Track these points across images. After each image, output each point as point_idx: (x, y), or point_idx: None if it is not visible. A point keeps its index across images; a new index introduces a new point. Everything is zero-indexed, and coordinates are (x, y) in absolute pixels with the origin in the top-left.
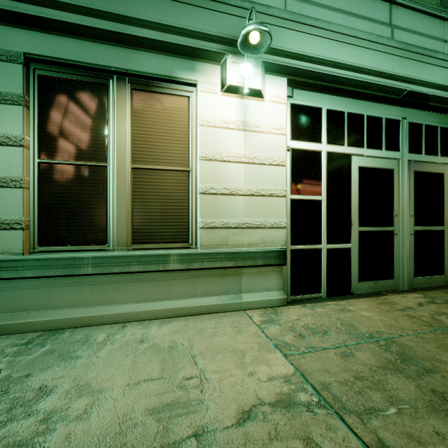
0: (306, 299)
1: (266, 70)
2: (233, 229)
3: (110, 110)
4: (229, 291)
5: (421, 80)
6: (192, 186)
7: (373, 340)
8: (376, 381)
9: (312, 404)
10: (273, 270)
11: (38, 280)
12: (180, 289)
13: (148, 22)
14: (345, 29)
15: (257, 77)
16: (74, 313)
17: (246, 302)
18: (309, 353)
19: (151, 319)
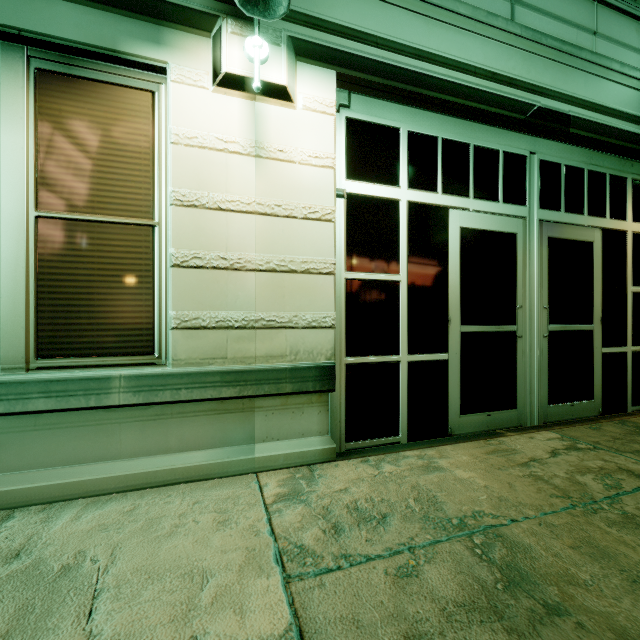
0: (373, 446)
1: (297, 53)
2: (237, 330)
3: None
4: (231, 440)
5: (558, 92)
6: (159, 253)
7: (463, 534)
8: None
9: None
10: (312, 400)
11: None
12: (135, 440)
13: None
14: None
15: (280, 63)
16: None
17: (260, 457)
18: (336, 571)
19: (72, 498)
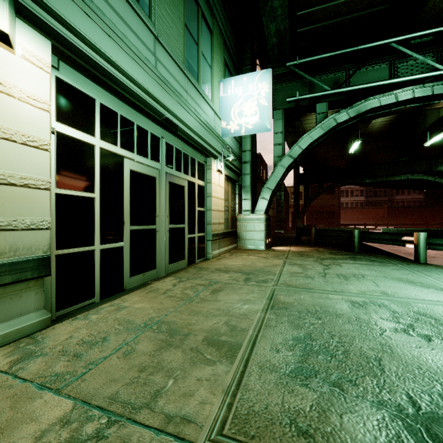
0: (76, 309)
1: (18, 12)
2: None
3: None
4: None
5: (174, 113)
6: None
7: (148, 328)
8: (156, 364)
9: (102, 428)
10: (29, 286)
11: None
12: None
13: None
14: (119, 32)
15: (2, 13)
16: None
17: None
18: (89, 371)
19: None
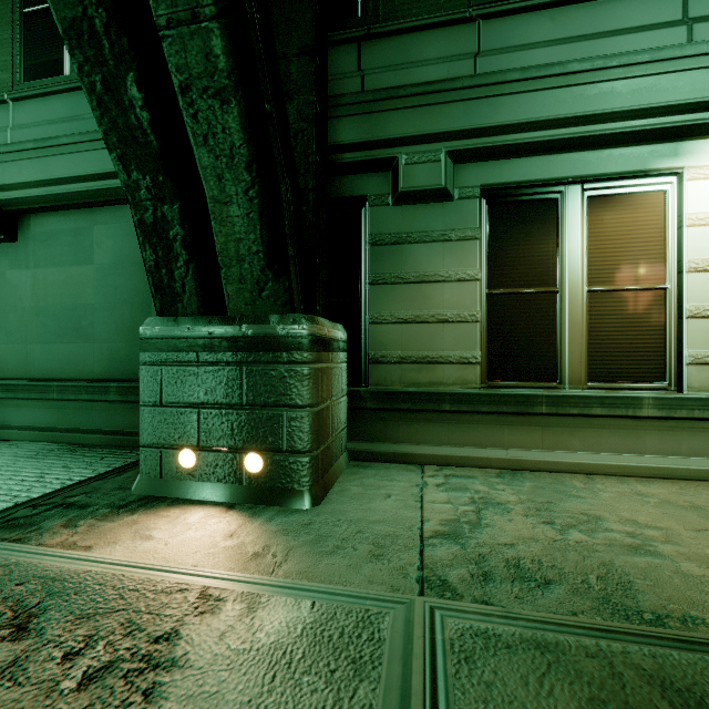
0: None
1: None
2: None
3: (561, 227)
4: None
5: None
6: (669, 308)
7: None
8: None
9: None
10: None
11: (490, 416)
12: (655, 443)
13: (617, 113)
14: None
15: None
16: (527, 455)
17: None
18: None
19: (617, 475)
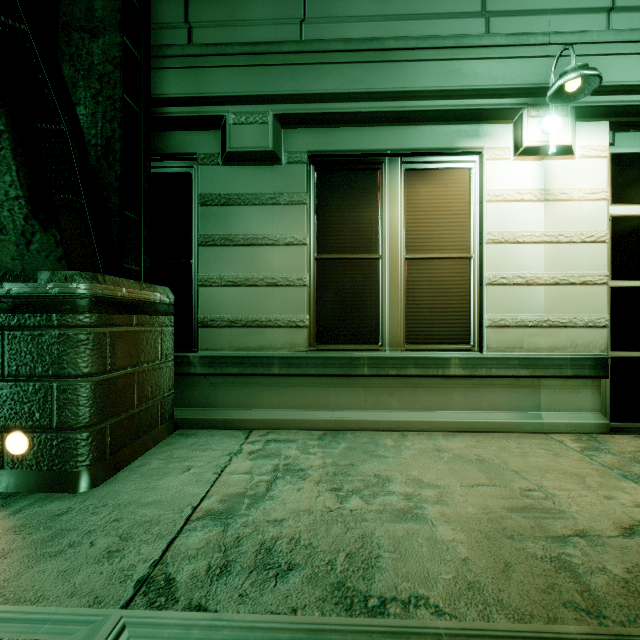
0: (636, 428)
1: (577, 117)
2: (529, 328)
3: (382, 196)
4: (523, 407)
5: None
6: (473, 276)
7: None
8: None
9: None
10: (586, 384)
11: (317, 378)
12: (461, 399)
13: (428, 92)
14: None
15: (566, 129)
16: (351, 416)
17: (547, 422)
18: None
19: (429, 431)
